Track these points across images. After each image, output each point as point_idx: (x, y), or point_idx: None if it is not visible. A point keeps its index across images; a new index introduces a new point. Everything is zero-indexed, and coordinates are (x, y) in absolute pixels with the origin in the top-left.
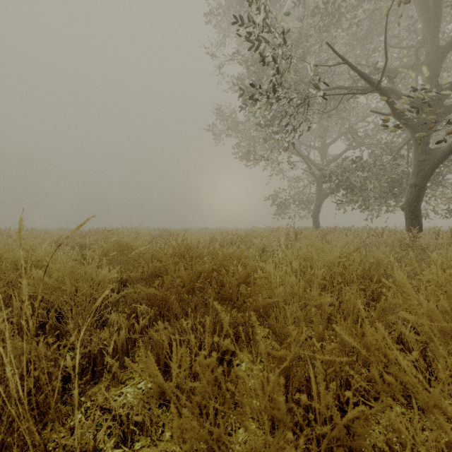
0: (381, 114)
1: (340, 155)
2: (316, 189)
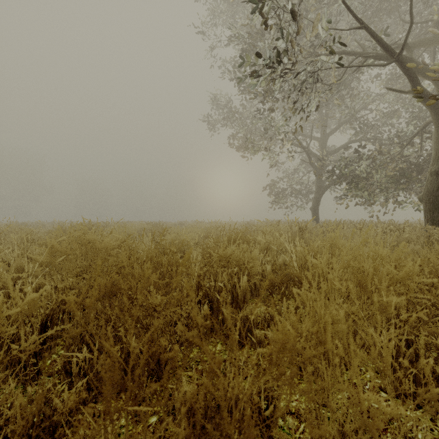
0: (398, 91)
1: (341, 146)
2: (316, 181)
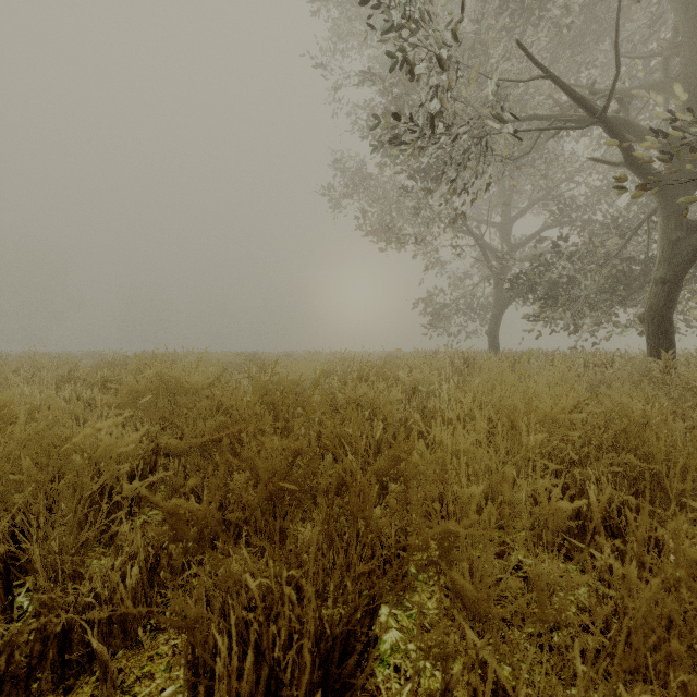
0: (607, 162)
1: (533, 236)
2: (494, 290)
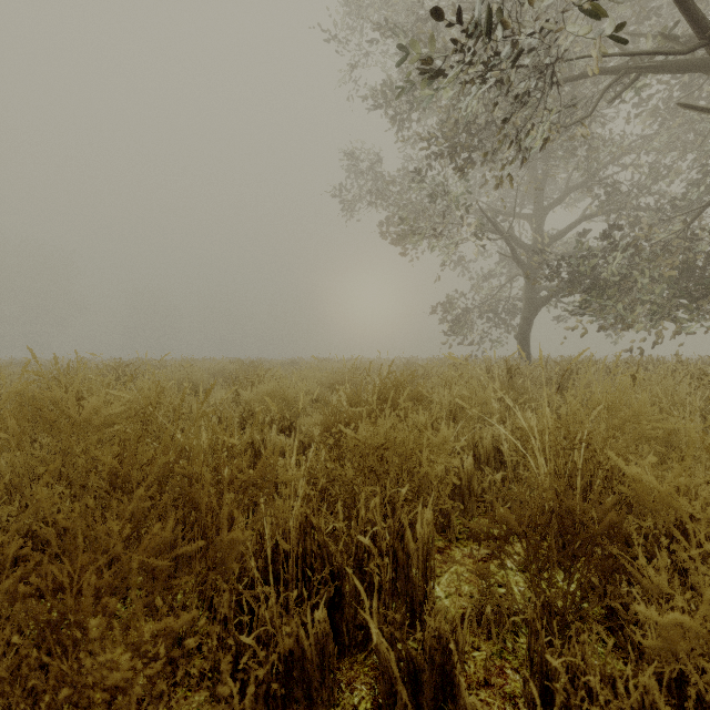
0: (701, 111)
1: (570, 227)
2: (525, 289)
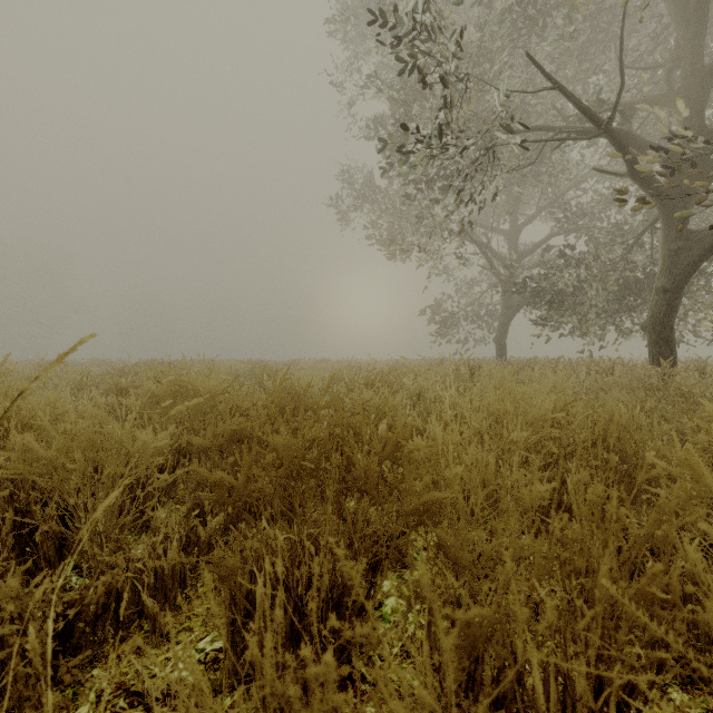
0: (609, 174)
1: (540, 243)
2: (502, 298)
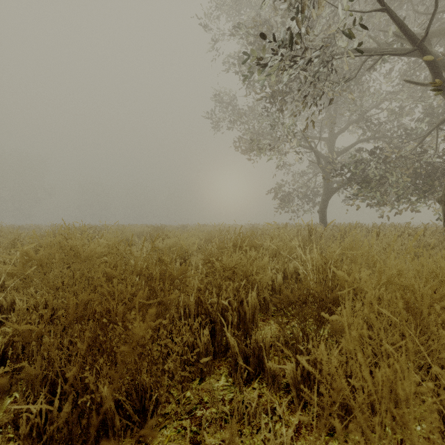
0: (417, 84)
1: (350, 146)
2: (323, 183)
